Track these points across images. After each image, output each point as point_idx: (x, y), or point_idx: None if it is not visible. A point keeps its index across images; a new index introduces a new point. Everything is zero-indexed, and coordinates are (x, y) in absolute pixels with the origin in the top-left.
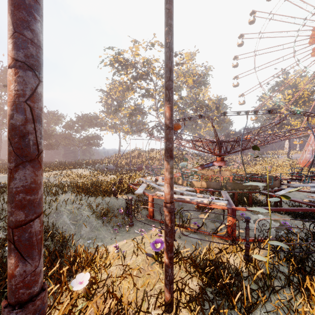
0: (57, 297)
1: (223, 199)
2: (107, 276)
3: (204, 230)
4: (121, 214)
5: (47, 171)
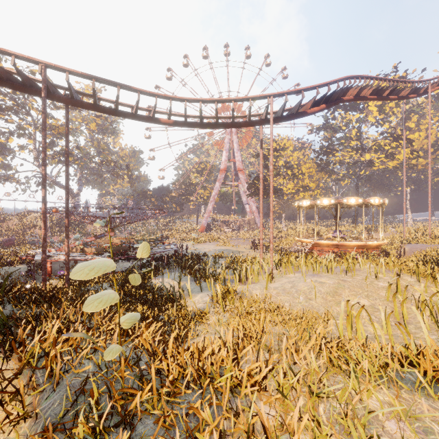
0: None
1: (101, 255)
2: None
3: None
4: (23, 276)
5: None
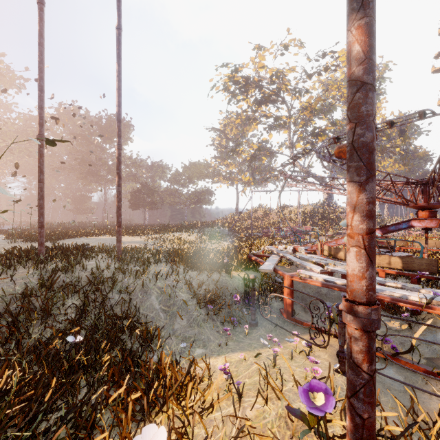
0: None
1: None
2: None
3: (410, 360)
4: (236, 303)
5: (146, 234)
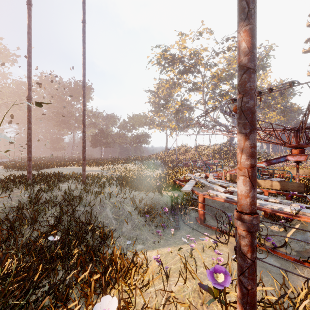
0: None
1: None
2: (142, 307)
3: (284, 252)
4: (165, 213)
5: (103, 165)
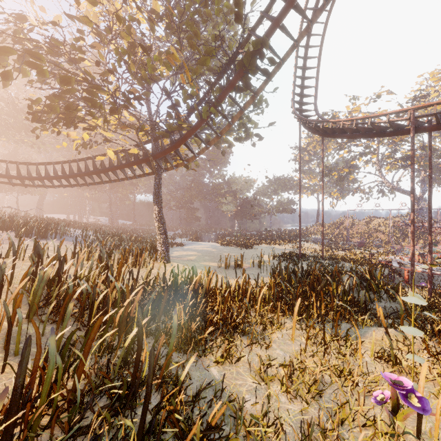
0: None
1: None
2: None
3: None
4: (384, 277)
5: (284, 244)
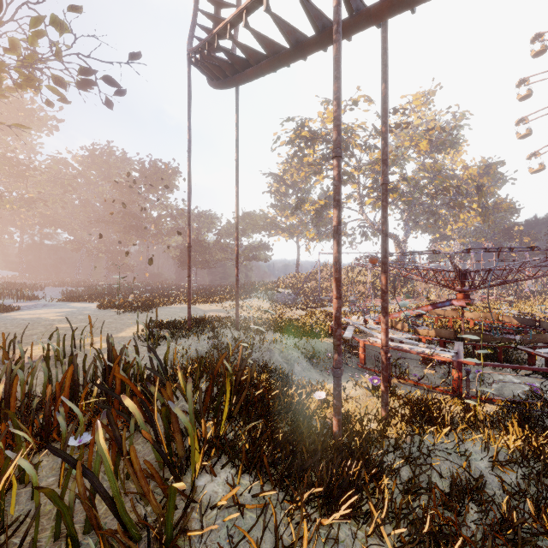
0: (307, 401)
1: (450, 351)
2: None
3: (425, 383)
4: (328, 358)
5: (220, 302)
